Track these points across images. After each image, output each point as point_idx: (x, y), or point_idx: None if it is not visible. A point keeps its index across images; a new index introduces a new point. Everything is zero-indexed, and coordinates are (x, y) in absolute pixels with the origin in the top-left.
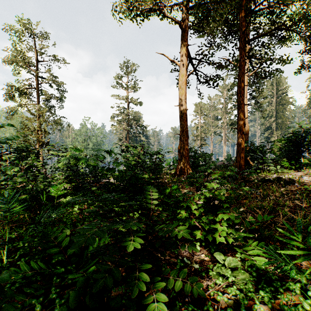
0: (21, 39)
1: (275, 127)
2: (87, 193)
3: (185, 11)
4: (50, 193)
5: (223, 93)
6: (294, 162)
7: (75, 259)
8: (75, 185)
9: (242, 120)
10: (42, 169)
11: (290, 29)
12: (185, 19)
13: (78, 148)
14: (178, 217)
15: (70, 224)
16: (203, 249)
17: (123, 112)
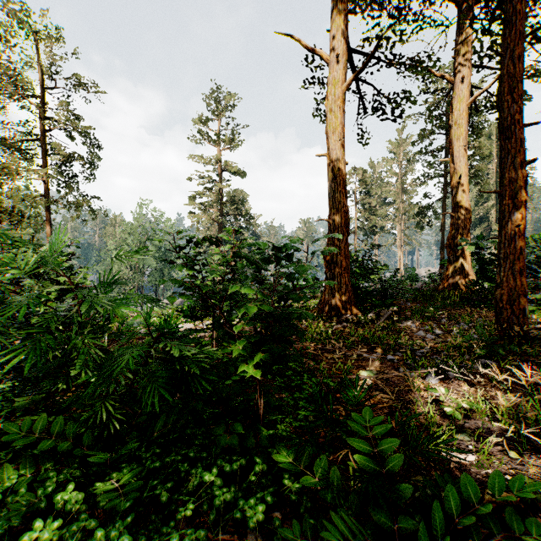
0: (7, 40)
1: (495, 217)
2: None
3: None
4: None
5: (398, 154)
6: None
7: None
8: None
9: (521, 168)
10: None
11: None
12: None
13: None
14: None
15: None
16: None
17: (212, 188)
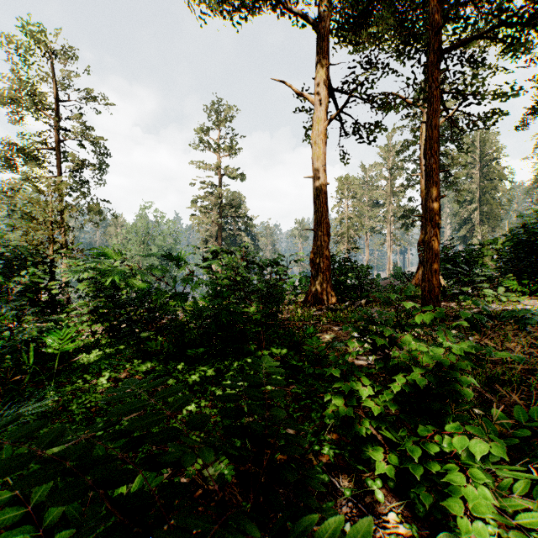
0: (28, 60)
1: (479, 219)
2: (124, 348)
3: (325, 2)
4: (48, 346)
5: (388, 159)
6: (528, 281)
7: (64, 535)
8: (110, 327)
9: (436, 201)
10: (58, 294)
11: (532, 23)
12: (324, 16)
13: (108, 252)
14: (327, 413)
15: (82, 419)
16: (388, 492)
17: (212, 192)
